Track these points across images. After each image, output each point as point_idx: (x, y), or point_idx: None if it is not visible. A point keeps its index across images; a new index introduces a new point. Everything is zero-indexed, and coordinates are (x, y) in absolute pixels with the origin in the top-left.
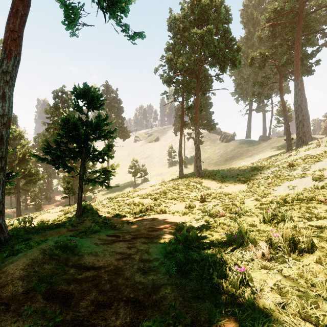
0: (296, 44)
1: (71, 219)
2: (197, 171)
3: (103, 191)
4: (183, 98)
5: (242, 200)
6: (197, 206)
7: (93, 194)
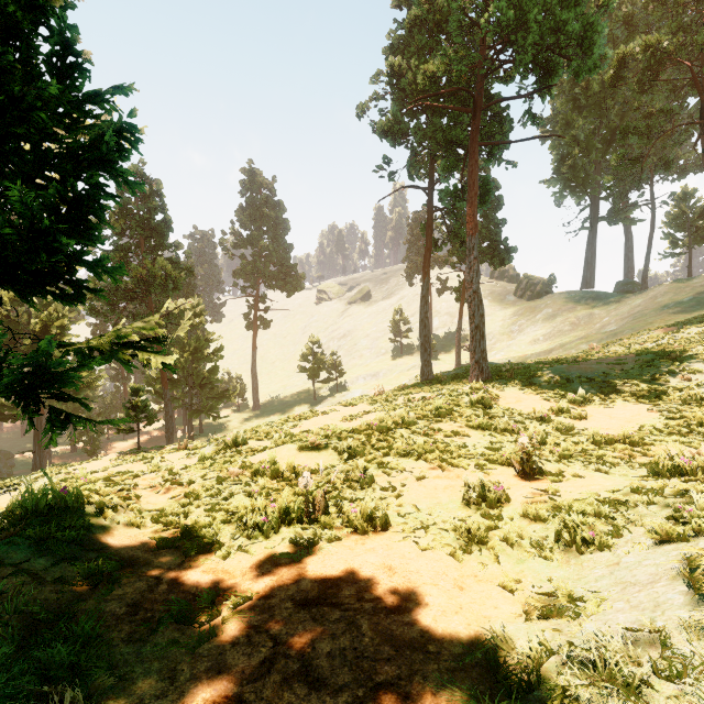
0: None
1: None
2: (476, 364)
3: (243, 413)
4: (432, 178)
5: None
6: (514, 494)
7: (220, 420)
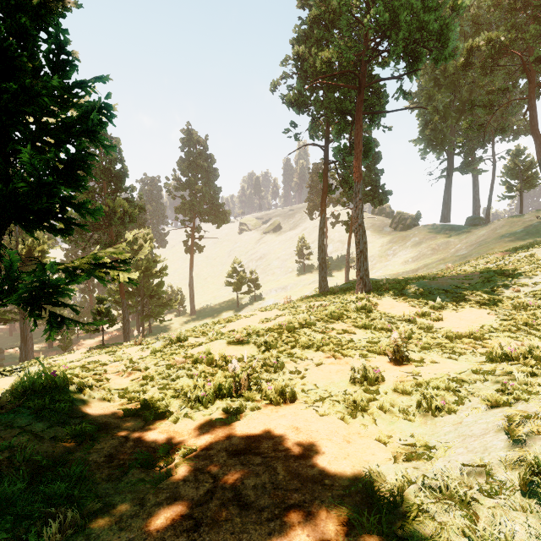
0: None
1: None
2: (361, 280)
3: (183, 317)
4: (328, 138)
5: None
6: (388, 375)
7: (165, 323)
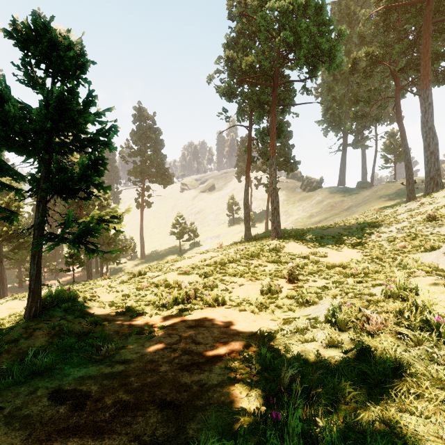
0: (423, 36)
1: (11, 327)
2: (274, 229)
3: (134, 261)
4: (251, 121)
5: (415, 285)
6: (284, 289)
7: (120, 265)
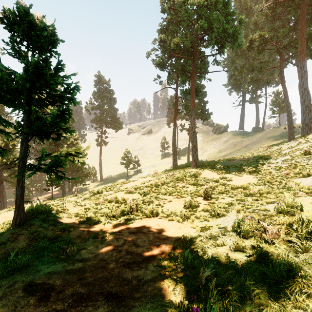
0: (300, 23)
1: (2, 232)
2: (194, 161)
3: (95, 183)
4: (177, 84)
5: (300, 204)
6: (201, 204)
7: (85, 186)
